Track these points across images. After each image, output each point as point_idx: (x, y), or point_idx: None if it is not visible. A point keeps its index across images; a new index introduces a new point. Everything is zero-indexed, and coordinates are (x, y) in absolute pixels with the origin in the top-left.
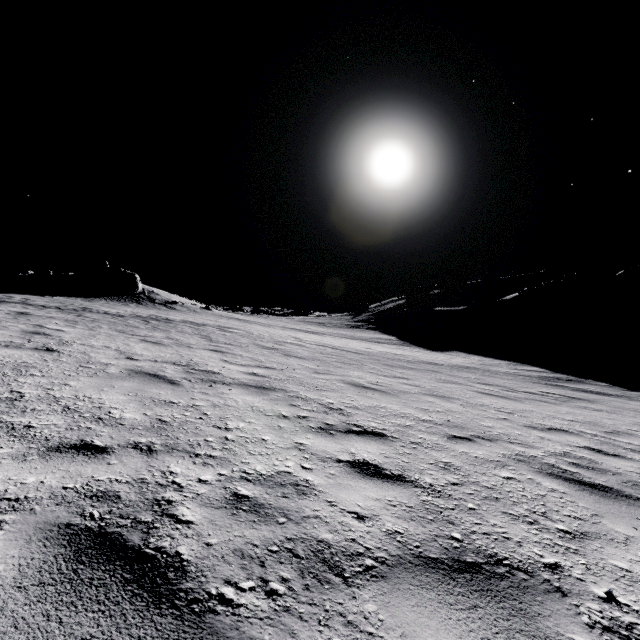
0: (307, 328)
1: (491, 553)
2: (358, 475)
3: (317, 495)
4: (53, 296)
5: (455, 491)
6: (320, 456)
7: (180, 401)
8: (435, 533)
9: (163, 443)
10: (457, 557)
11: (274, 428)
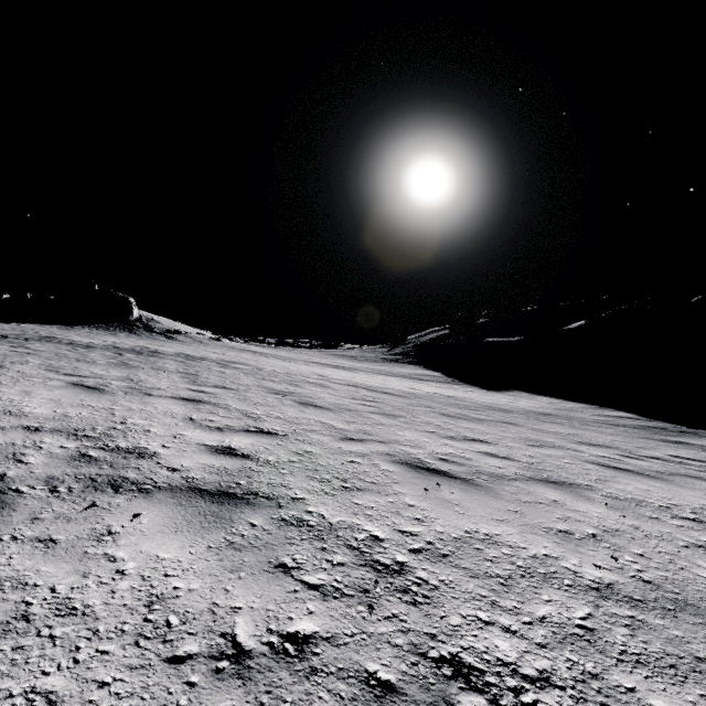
0: (336, 362)
1: None
2: None
3: None
4: (22, 323)
5: None
6: None
7: None
8: None
9: None
10: None
11: None
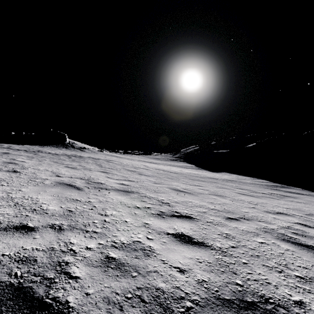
0: (150, 161)
1: (261, 294)
2: (179, 242)
3: (156, 256)
4: (24, 145)
5: (234, 251)
6: (157, 231)
7: (81, 199)
8: (226, 281)
9: (68, 224)
10: (241, 298)
11: (132, 214)
